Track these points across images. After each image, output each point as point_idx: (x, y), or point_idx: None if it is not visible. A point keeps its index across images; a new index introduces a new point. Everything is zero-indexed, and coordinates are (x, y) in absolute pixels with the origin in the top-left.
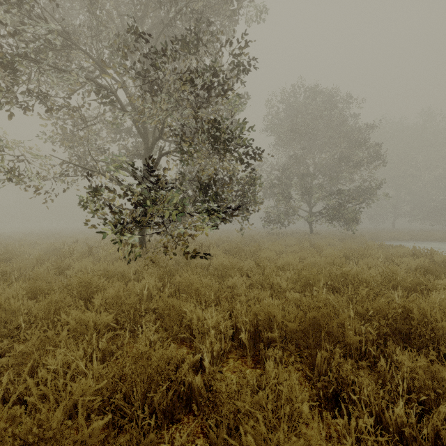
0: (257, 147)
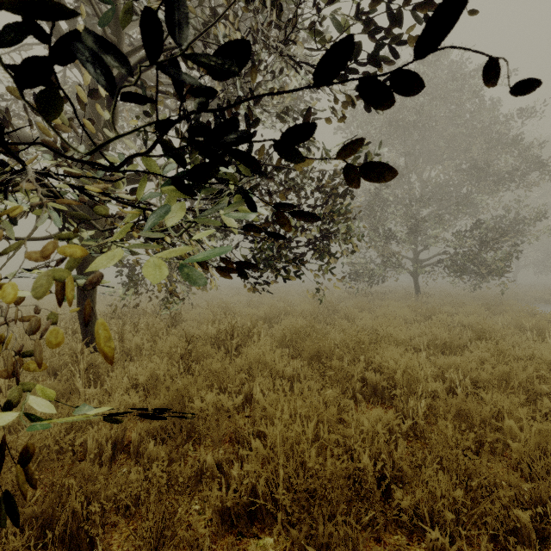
0: None
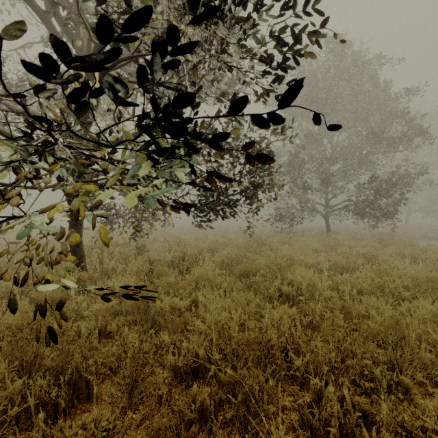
0: (315, 8)
